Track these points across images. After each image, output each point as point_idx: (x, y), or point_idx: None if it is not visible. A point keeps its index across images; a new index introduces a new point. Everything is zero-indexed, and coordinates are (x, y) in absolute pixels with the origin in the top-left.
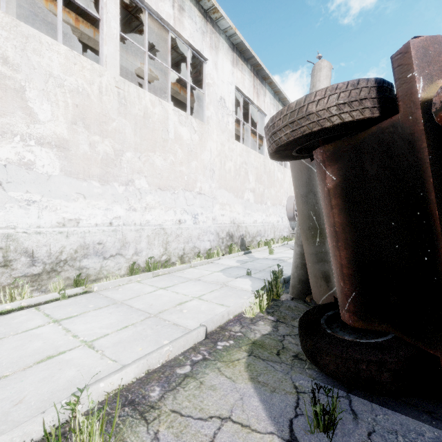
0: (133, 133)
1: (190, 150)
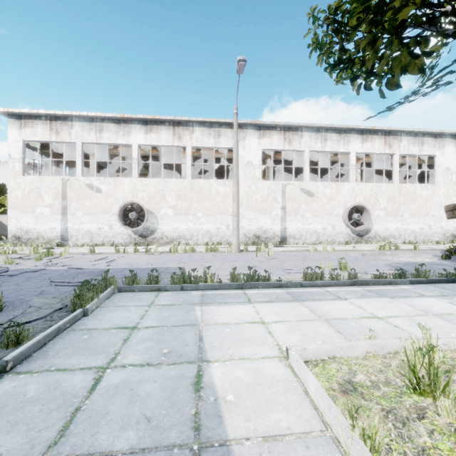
0: (403, 200)
1: (427, 199)
